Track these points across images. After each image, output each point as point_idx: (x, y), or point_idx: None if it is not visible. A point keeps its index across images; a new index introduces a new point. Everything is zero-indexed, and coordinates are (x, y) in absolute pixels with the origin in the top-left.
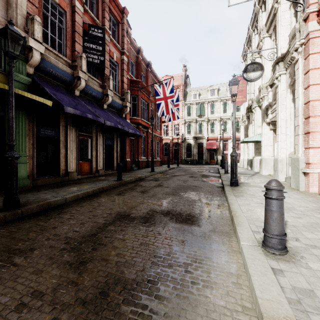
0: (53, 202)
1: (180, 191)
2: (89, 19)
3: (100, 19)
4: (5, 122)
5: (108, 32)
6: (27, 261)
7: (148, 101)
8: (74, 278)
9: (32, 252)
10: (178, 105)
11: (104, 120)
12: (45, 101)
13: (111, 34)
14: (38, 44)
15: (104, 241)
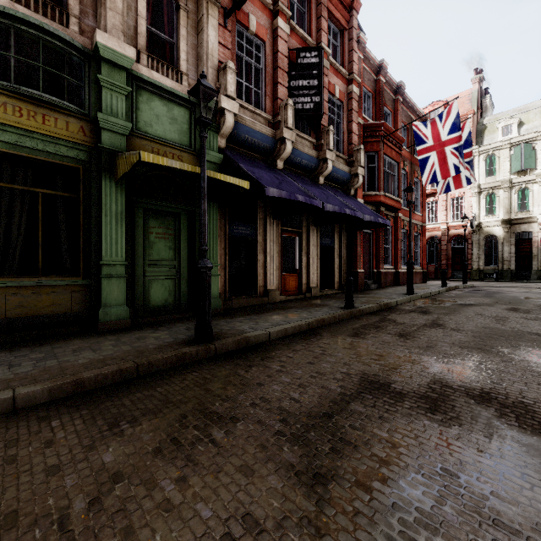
0: (252, 338)
1: (498, 344)
2: (297, 42)
3: (313, 36)
4: (195, 220)
5: (327, 52)
6: (230, 440)
7: (398, 158)
8: (310, 512)
9: (235, 425)
10: (469, 155)
11: (322, 202)
12: (241, 183)
13: (330, 54)
14: (231, 102)
15: (351, 436)
